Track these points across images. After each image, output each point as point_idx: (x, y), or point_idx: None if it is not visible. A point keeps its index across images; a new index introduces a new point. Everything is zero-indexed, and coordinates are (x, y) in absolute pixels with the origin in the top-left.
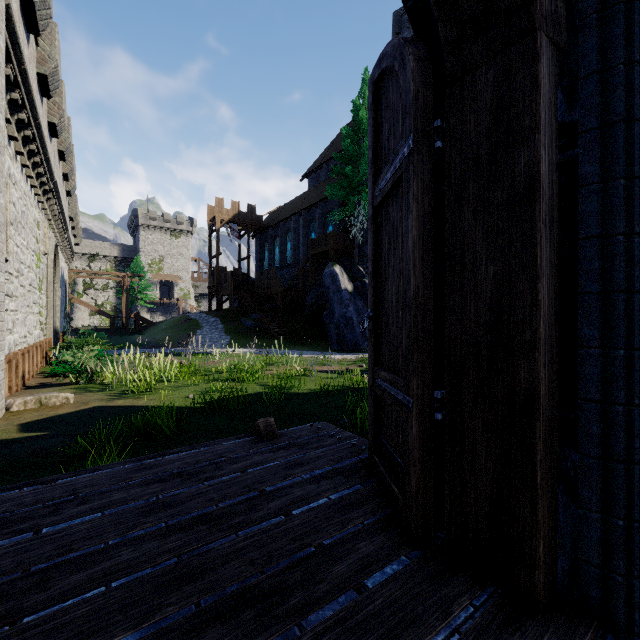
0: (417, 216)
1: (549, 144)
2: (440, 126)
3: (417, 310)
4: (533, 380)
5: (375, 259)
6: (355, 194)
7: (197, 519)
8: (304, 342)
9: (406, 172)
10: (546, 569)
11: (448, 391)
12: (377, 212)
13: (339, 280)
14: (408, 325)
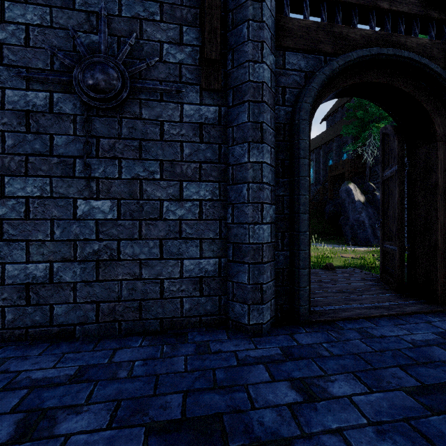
0: (398, 191)
1: (443, 172)
2: (407, 163)
3: (398, 220)
4: (436, 239)
5: (383, 199)
6: (366, 129)
7: (319, 281)
8: (324, 238)
9: (395, 176)
10: (441, 293)
11: (410, 245)
12: (384, 181)
13: (353, 194)
14: (395, 224)
